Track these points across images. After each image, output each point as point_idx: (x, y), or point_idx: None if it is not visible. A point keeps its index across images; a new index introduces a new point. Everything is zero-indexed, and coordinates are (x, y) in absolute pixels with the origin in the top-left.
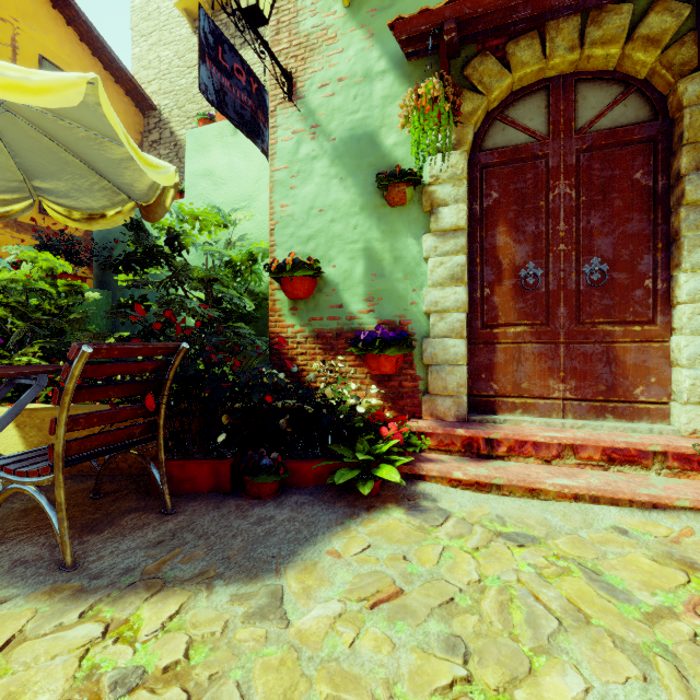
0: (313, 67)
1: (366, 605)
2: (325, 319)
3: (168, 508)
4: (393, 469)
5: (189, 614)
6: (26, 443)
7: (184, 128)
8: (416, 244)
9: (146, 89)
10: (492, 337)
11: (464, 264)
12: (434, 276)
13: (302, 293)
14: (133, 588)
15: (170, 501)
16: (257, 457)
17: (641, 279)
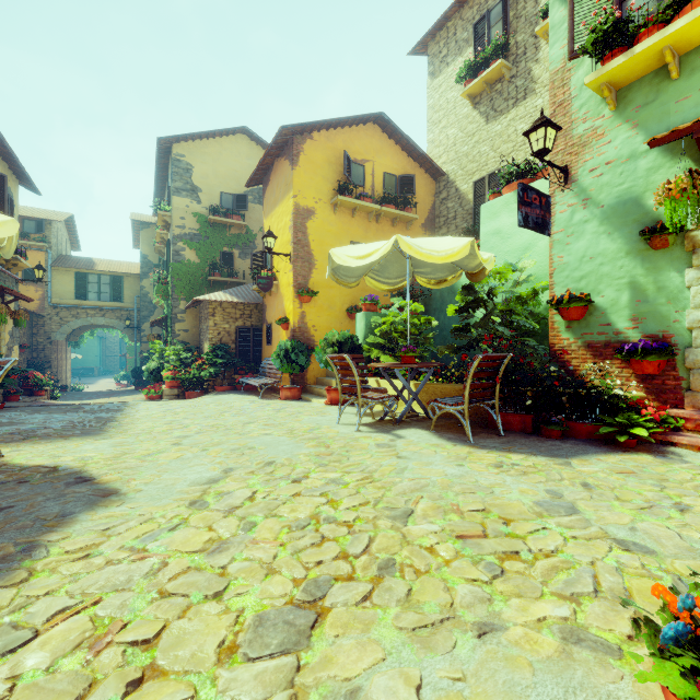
0: (584, 158)
1: (614, 472)
2: (594, 334)
3: (501, 433)
4: (643, 430)
5: (529, 459)
6: (421, 399)
7: (465, 184)
8: (678, 276)
9: (437, 162)
10: None
11: None
12: (696, 300)
13: (575, 317)
14: (502, 451)
15: (501, 430)
16: (547, 416)
17: None
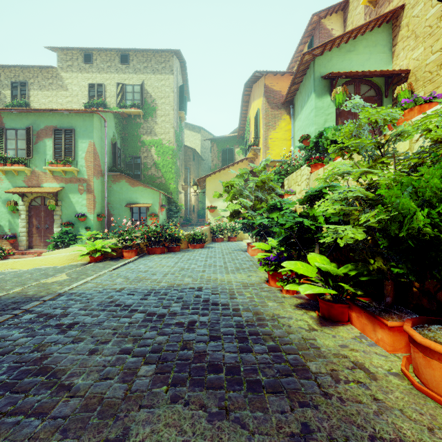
0: None
1: None
2: (1, 233)
3: None
4: None
5: None
6: None
7: None
8: (18, 220)
9: None
10: (32, 236)
11: (25, 224)
12: (21, 226)
13: None
14: None
15: None
16: None
17: (53, 228)
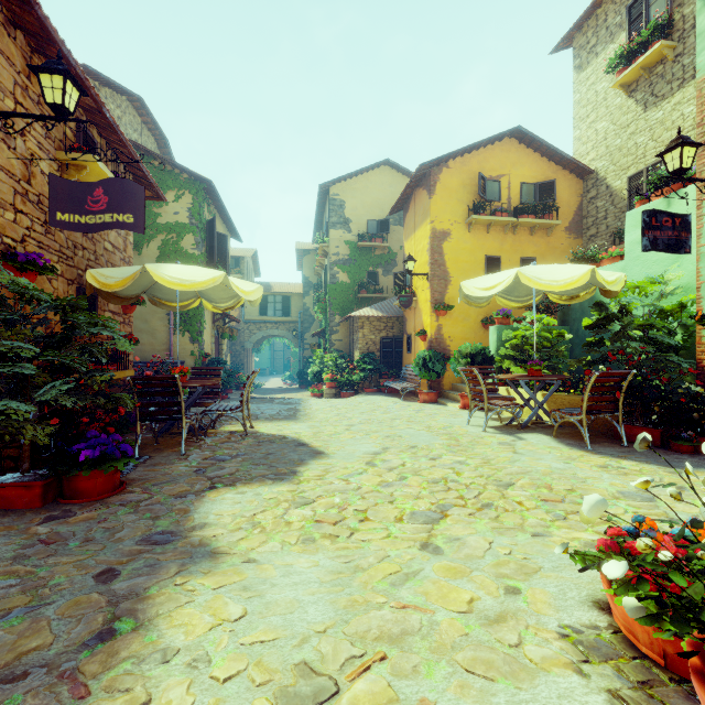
0: None
1: None
2: None
3: (624, 443)
4: None
5: (640, 465)
6: (549, 409)
7: (618, 180)
8: None
9: (584, 159)
10: None
11: None
12: None
13: None
14: (616, 457)
15: (625, 441)
16: (677, 432)
17: None
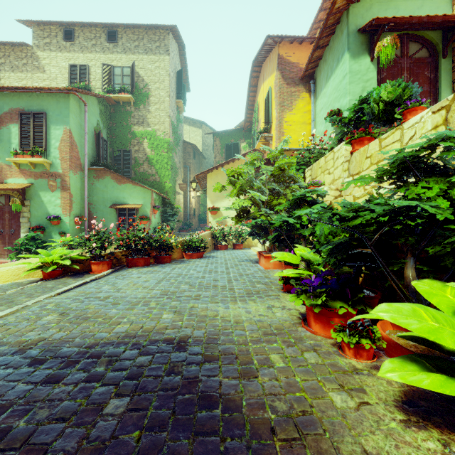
0: None
1: None
2: None
3: None
4: None
5: None
6: None
7: None
8: None
9: None
10: None
11: None
12: None
13: None
14: None
15: None
16: None
17: (20, 233)
